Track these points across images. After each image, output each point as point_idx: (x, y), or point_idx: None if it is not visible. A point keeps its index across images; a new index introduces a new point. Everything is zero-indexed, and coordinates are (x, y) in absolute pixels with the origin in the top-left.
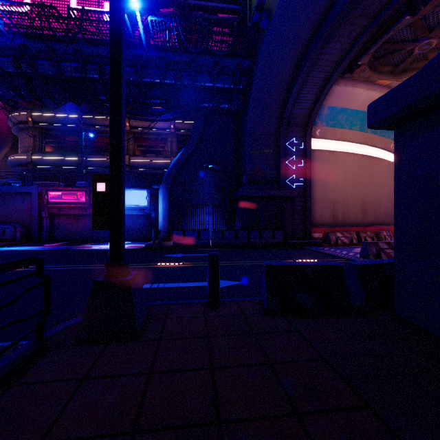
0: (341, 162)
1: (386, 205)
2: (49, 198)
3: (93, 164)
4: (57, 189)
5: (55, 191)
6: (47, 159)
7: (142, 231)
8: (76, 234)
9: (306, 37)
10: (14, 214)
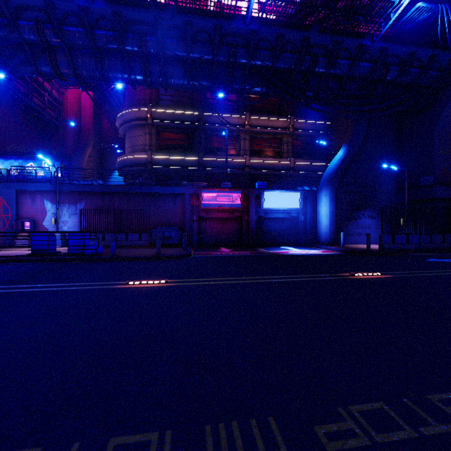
0: None
1: None
2: (204, 200)
3: (212, 165)
4: (212, 190)
5: (210, 192)
6: (167, 159)
7: (287, 235)
8: (222, 239)
9: None
10: (164, 217)
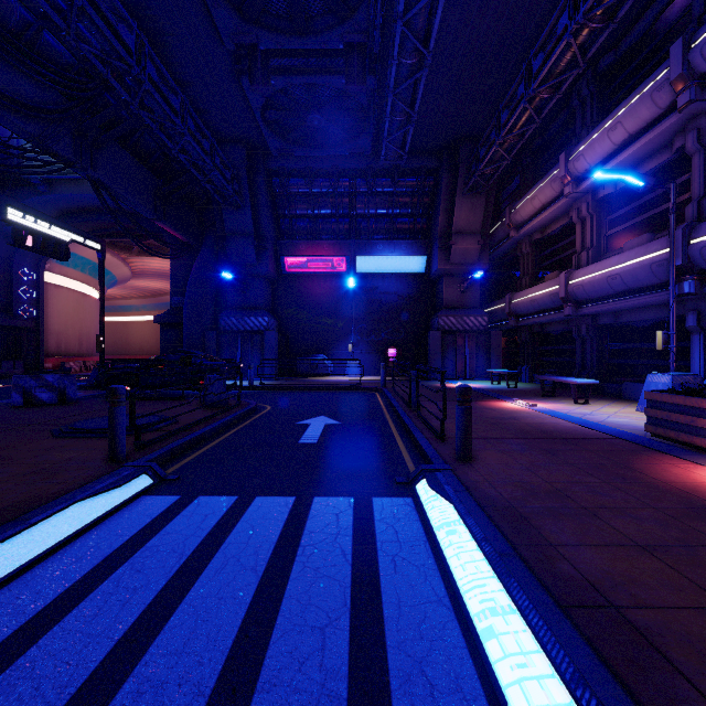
0: (64, 297)
1: (94, 338)
2: None
3: None
4: None
5: None
6: None
7: None
8: None
9: (71, 210)
10: None
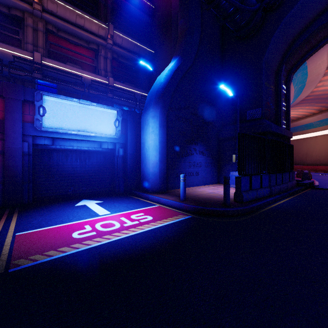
0: None
1: None
2: None
3: None
4: None
5: None
6: None
7: (97, 178)
8: None
9: None
10: None
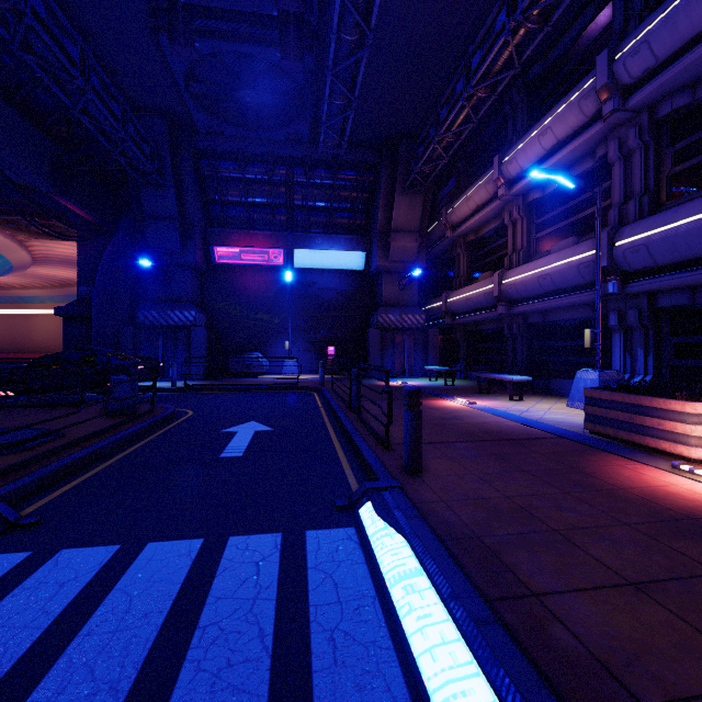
0: None
1: None
2: None
3: None
4: None
5: None
6: None
7: None
8: None
9: None
10: None
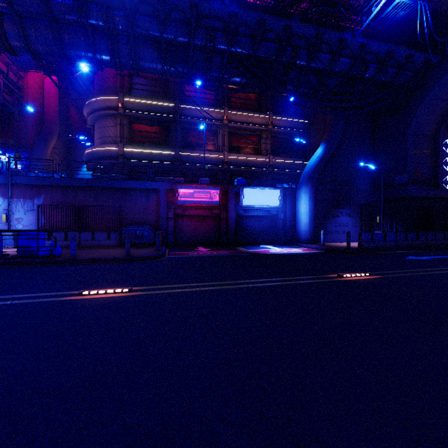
0: None
1: None
2: (180, 196)
3: (189, 160)
4: (189, 186)
5: (187, 188)
6: (141, 152)
7: (266, 234)
8: (200, 238)
9: None
10: (137, 215)
